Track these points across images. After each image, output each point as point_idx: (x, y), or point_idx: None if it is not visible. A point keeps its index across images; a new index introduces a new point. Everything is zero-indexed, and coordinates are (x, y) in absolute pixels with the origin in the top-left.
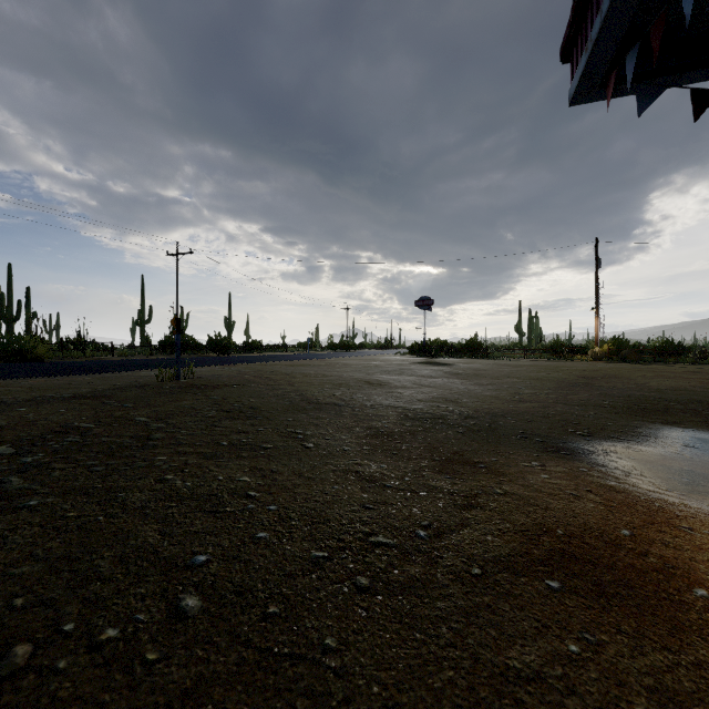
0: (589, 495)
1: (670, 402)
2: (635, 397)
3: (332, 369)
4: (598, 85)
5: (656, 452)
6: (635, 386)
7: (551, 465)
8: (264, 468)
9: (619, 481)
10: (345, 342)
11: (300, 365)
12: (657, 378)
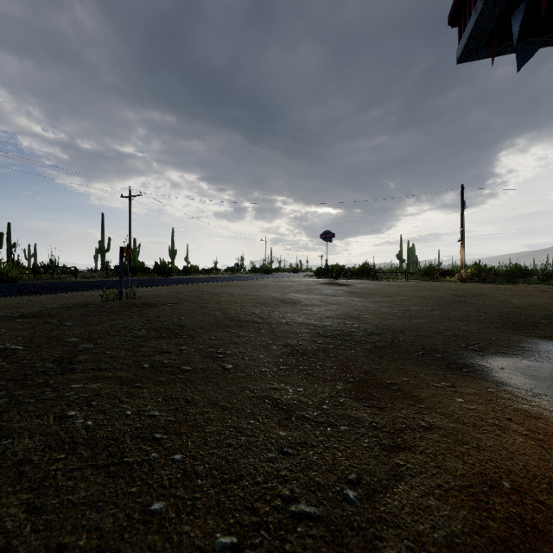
0: (512, 425)
1: (535, 317)
2: (504, 312)
3: (253, 289)
4: (484, 44)
5: (545, 367)
6: (500, 302)
7: (460, 386)
8: (179, 396)
9: (530, 403)
10: (264, 267)
11: (227, 285)
12: (515, 296)
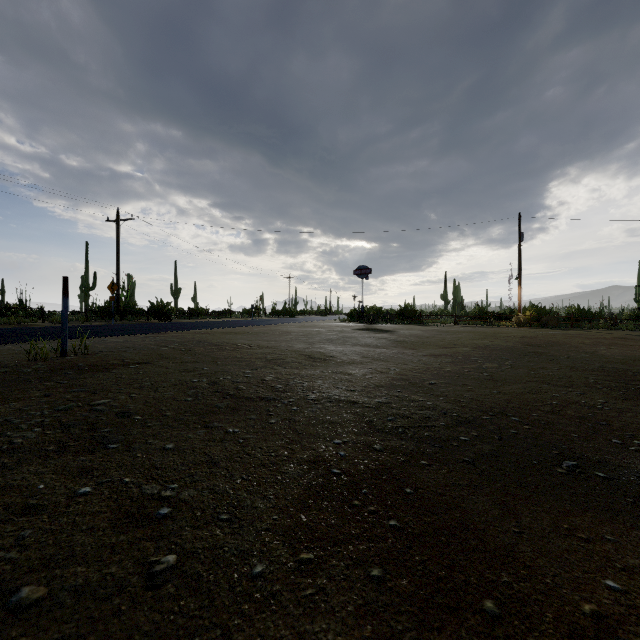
0: None
1: None
2: (610, 371)
3: (271, 337)
4: None
5: None
6: (589, 355)
7: None
8: None
9: None
10: (287, 309)
11: (238, 332)
12: (599, 345)
